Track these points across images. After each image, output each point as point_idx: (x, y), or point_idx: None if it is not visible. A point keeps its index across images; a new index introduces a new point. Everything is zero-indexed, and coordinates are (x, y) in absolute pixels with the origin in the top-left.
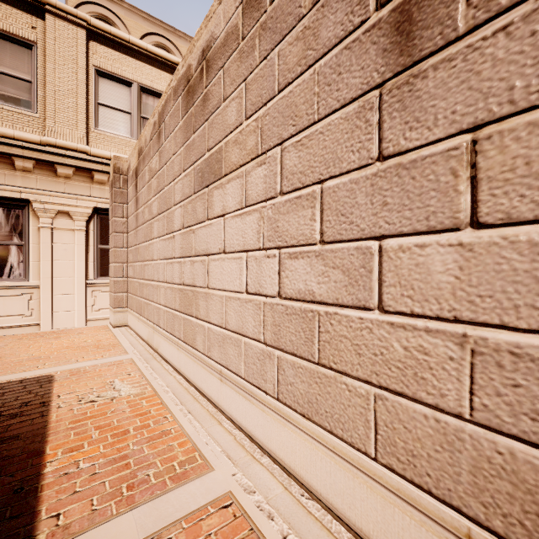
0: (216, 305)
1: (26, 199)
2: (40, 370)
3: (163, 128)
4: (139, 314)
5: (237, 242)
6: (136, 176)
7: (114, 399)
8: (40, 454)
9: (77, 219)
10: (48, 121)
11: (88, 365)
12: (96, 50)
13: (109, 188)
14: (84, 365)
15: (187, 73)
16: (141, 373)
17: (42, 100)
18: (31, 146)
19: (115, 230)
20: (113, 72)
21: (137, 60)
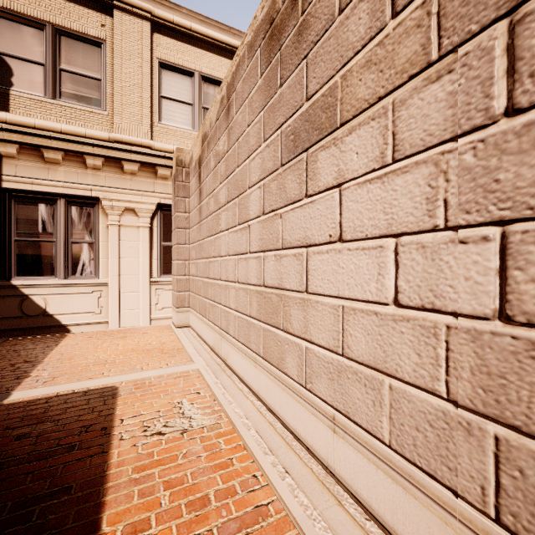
0: (324, 318)
1: (96, 197)
2: (104, 378)
3: (234, 99)
4: (203, 316)
5: (370, 222)
6: (200, 166)
7: (184, 433)
8: (94, 531)
9: (141, 216)
10: (115, 118)
11: (152, 375)
12: (159, 42)
13: (172, 183)
14: (149, 376)
15: (269, 13)
16: (212, 392)
17: (110, 97)
18: (100, 144)
19: (178, 226)
20: (175, 63)
21: (198, 48)
